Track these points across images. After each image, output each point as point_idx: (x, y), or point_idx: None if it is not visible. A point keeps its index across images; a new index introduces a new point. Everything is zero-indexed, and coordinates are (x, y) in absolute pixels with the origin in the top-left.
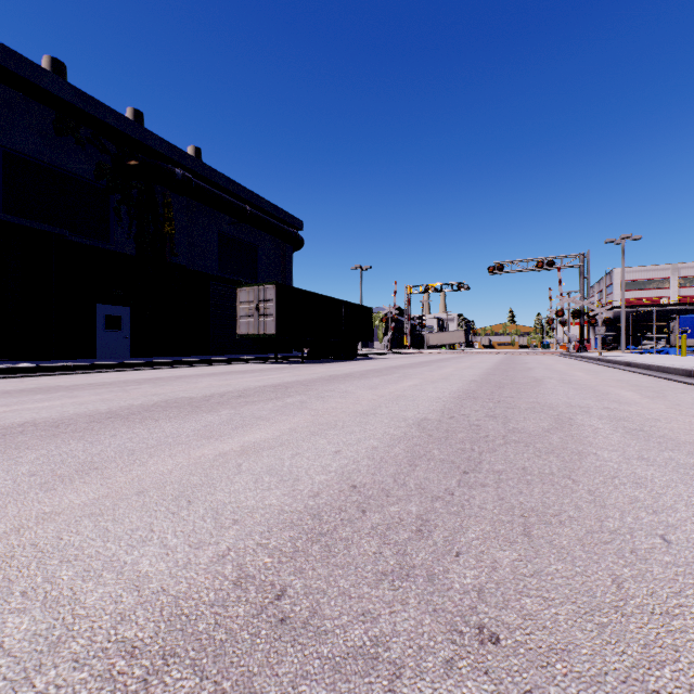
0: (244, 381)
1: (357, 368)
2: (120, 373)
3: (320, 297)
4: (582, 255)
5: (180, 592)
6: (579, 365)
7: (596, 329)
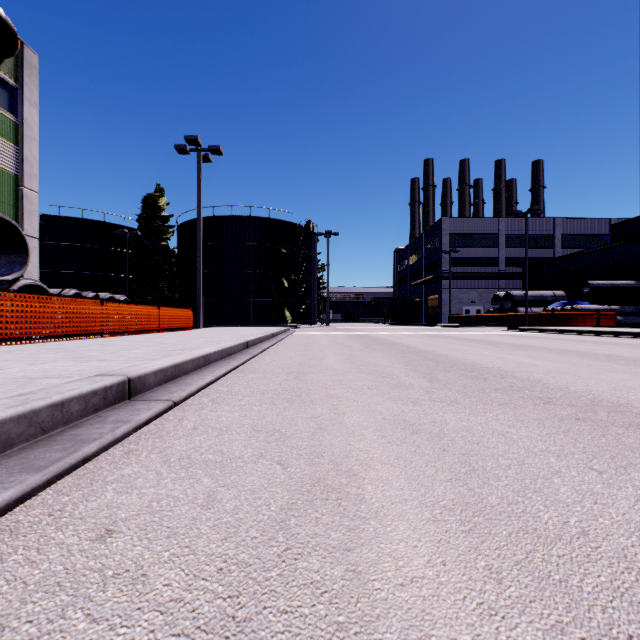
0: None
1: None
2: None
3: None
4: None
5: (388, 339)
6: None
7: None
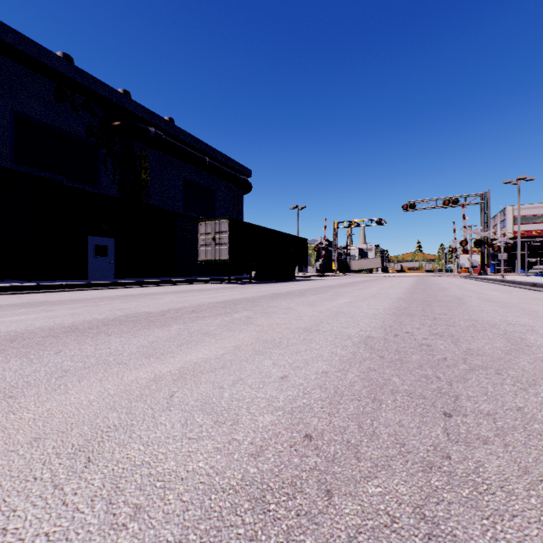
0: (200, 297)
1: (295, 287)
2: (102, 291)
3: (265, 230)
4: (483, 194)
5: None
6: (487, 286)
7: (499, 255)
